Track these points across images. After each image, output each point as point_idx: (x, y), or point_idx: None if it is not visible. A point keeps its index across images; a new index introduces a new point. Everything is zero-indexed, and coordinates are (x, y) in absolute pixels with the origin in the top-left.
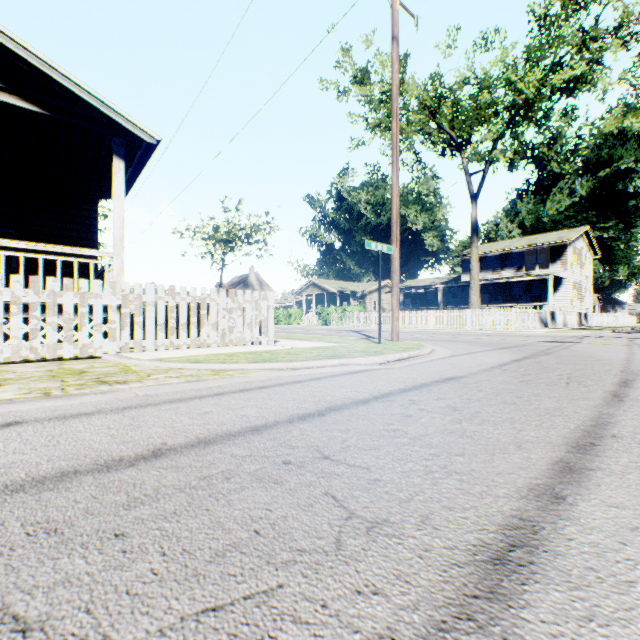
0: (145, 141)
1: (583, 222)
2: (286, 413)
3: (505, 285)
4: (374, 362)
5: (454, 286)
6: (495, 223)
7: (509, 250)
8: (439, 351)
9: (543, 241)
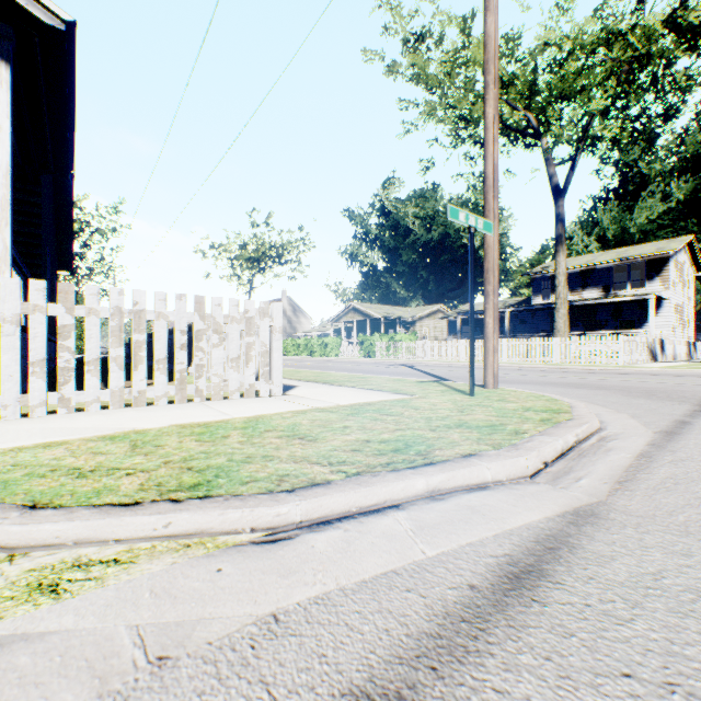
0: (41, 22)
1: (681, 232)
2: None
3: (587, 308)
4: (518, 472)
5: (523, 310)
6: (568, 236)
7: (592, 265)
8: (603, 415)
9: (637, 253)
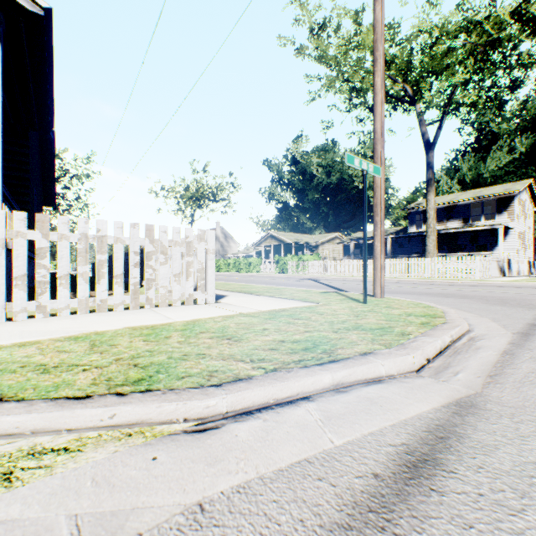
0: (25, 9)
1: (523, 177)
2: None
3: (451, 235)
4: (406, 367)
5: (401, 237)
6: (435, 180)
7: (455, 202)
8: (470, 319)
9: (489, 193)
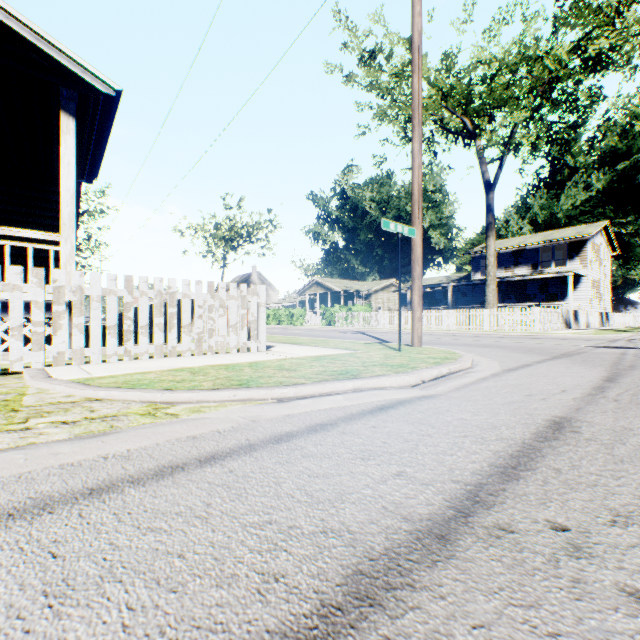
0: (100, 91)
1: (600, 217)
2: (216, 634)
3: (519, 283)
4: (404, 383)
5: (464, 284)
6: (505, 220)
7: (523, 246)
8: (481, 362)
9: (560, 236)
